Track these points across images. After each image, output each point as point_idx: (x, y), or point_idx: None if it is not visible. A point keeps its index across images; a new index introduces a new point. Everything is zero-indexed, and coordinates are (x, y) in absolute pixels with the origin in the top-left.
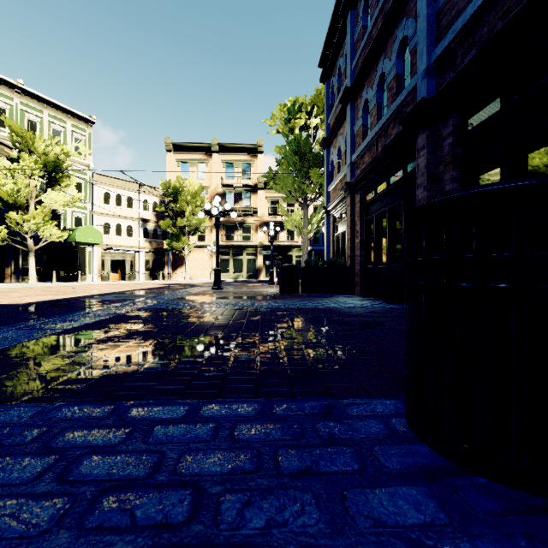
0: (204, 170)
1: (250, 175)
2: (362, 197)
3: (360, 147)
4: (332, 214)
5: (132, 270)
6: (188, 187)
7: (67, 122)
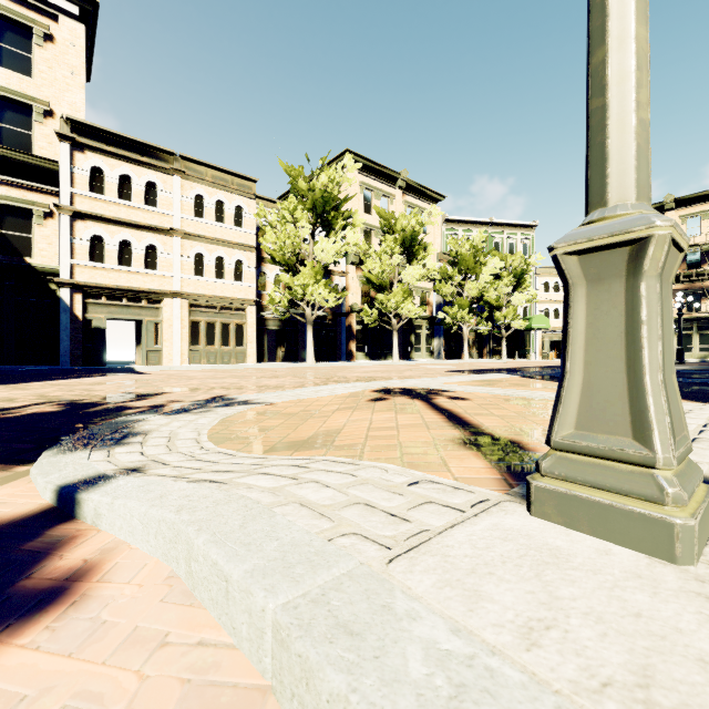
0: None
1: None
2: None
3: None
4: None
5: None
6: None
7: (517, 234)
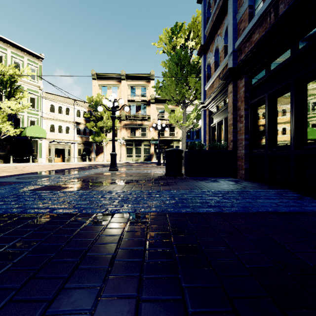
0: (116, 91)
1: (146, 94)
2: (247, 81)
3: (248, 27)
4: (208, 108)
5: (69, 155)
6: None
7: (24, 58)
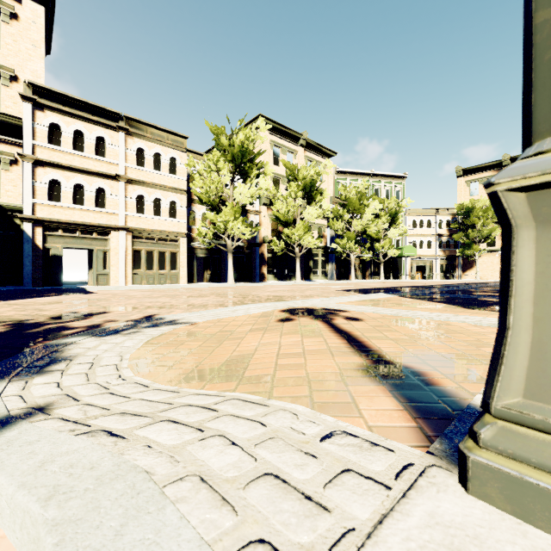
0: None
1: None
2: None
3: None
4: None
5: (430, 272)
6: (479, 204)
7: (392, 183)
